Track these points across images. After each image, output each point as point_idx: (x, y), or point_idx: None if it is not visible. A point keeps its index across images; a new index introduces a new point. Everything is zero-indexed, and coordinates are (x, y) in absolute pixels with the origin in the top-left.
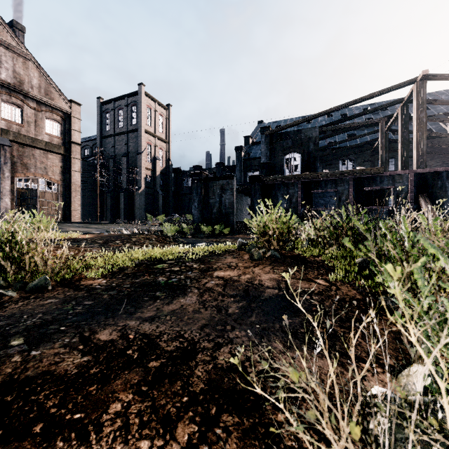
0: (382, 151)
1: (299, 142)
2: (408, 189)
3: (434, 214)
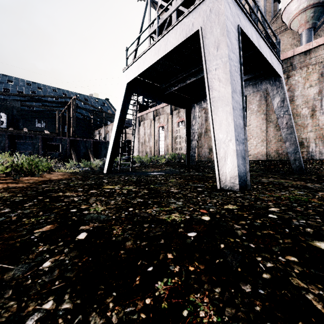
0: (58, 125)
1: (5, 107)
2: (67, 145)
3: (75, 156)
